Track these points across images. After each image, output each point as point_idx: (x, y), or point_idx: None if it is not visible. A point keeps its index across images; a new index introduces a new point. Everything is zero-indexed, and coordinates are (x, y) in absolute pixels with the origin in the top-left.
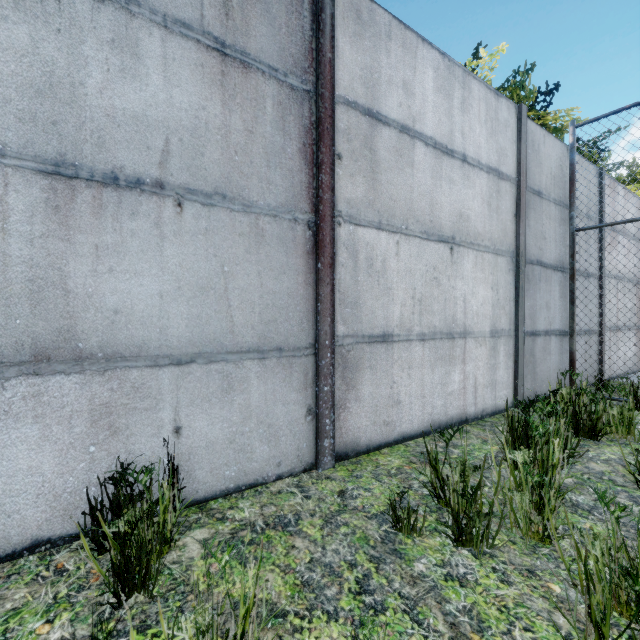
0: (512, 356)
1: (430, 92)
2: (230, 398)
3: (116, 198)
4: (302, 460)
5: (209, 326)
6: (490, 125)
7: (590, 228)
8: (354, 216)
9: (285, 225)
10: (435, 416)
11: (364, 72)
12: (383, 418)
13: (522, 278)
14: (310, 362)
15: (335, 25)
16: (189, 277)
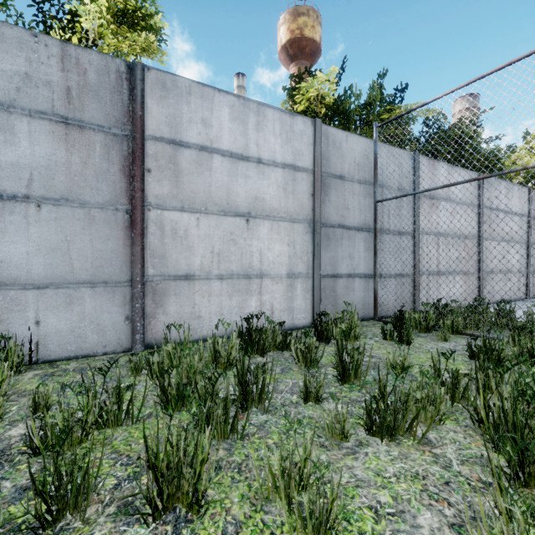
0: (310, 291)
1: (226, 122)
2: (71, 308)
3: (2, 205)
4: (122, 346)
5: (58, 269)
6: (285, 136)
7: (384, 200)
8: (161, 204)
9: (109, 213)
10: (233, 327)
11: (169, 118)
12: (186, 326)
13: (318, 237)
14: (128, 290)
15: (145, 95)
16: (45, 243)
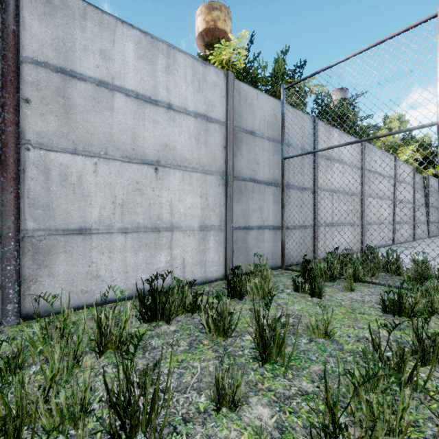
0: (223, 243)
1: (131, 59)
2: None
3: None
4: None
5: None
6: (197, 84)
7: (291, 157)
8: (45, 144)
9: None
10: (139, 286)
11: (56, 41)
12: (81, 288)
13: (230, 190)
14: None
15: (21, 6)
16: None
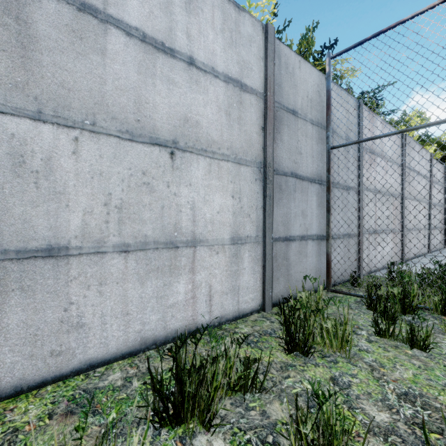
0: (260, 261)
1: None
2: None
3: None
4: None
5: None
6: (229, 35)
7: (341, 146)
8: None
9: None
10: (147, 332)
11: None
12: (50, 348)
13: (270, 187)
14: None
15: None
16: None
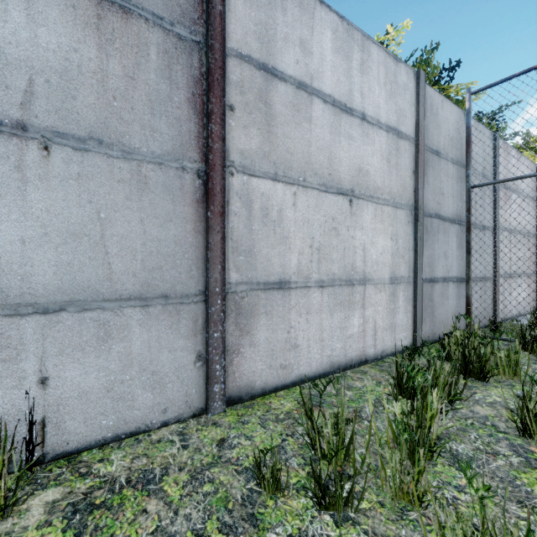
0: (411, 301)
1: (328, 52)
2: (107, 346)
3: None
4: (191, 406)
5: (82, 273)
6: (389, 87)
7: (484, 185)
8: (248, 167)
9: (172, 173)
10: (334, 358)
11: (258, 28)
12: (280, 362)
13: (420, 229)
14: (200, 309)
15: None
16: (58, 223)
